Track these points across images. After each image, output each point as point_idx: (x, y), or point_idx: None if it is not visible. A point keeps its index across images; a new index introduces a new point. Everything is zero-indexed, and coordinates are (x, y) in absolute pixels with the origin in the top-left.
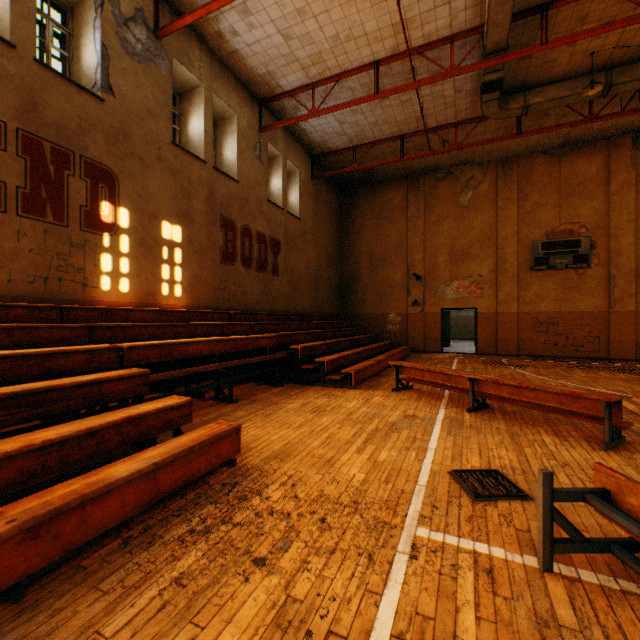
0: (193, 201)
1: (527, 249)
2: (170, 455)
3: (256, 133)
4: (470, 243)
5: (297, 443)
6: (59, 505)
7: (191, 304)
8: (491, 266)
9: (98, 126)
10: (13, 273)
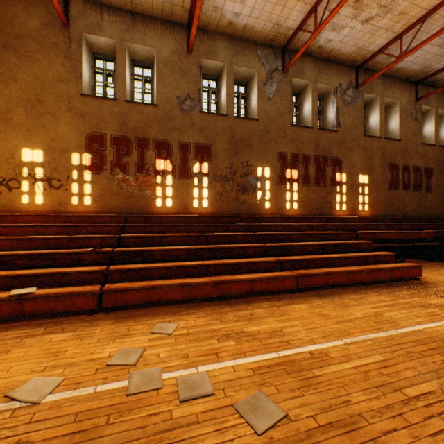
0: (373, 160)
1: None
2: (396, 266)
3: (412, 104)
4: None
5: None
6: (372, 268)
7: (372, 214)
8: None
9: (335, 143)
10: (312, 206)
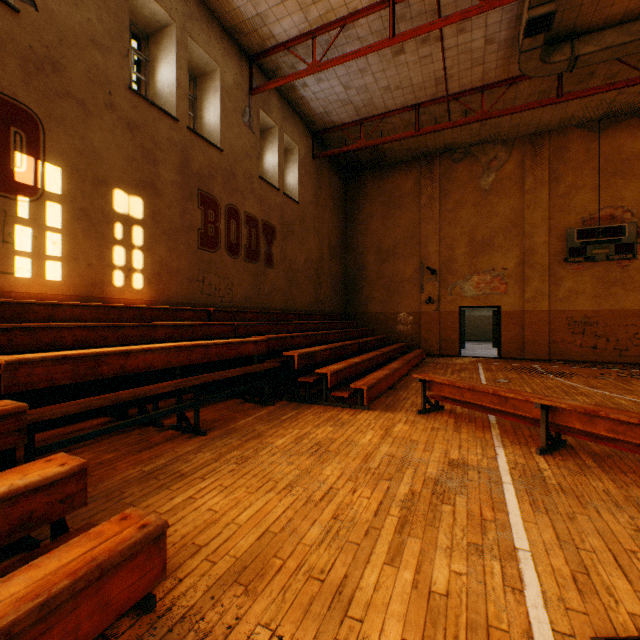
0: (160, 167)
1: (560, 238)
2: None
3: (245, 95)
4: (493, 232)
5: (281, 533)
6: None
7: (157, 299)
8: (517, 258)
9: (9, 45)
10: None
